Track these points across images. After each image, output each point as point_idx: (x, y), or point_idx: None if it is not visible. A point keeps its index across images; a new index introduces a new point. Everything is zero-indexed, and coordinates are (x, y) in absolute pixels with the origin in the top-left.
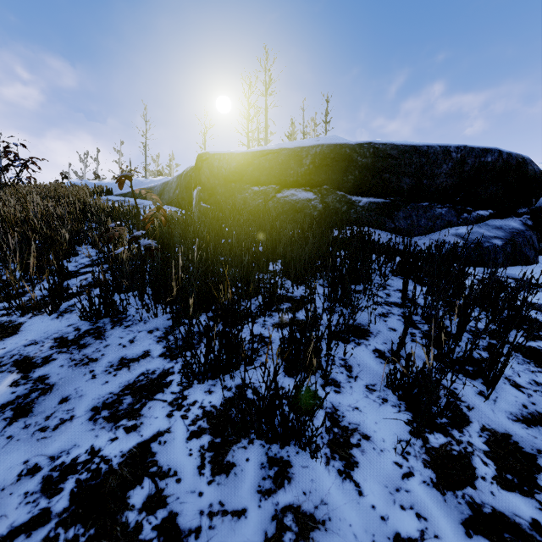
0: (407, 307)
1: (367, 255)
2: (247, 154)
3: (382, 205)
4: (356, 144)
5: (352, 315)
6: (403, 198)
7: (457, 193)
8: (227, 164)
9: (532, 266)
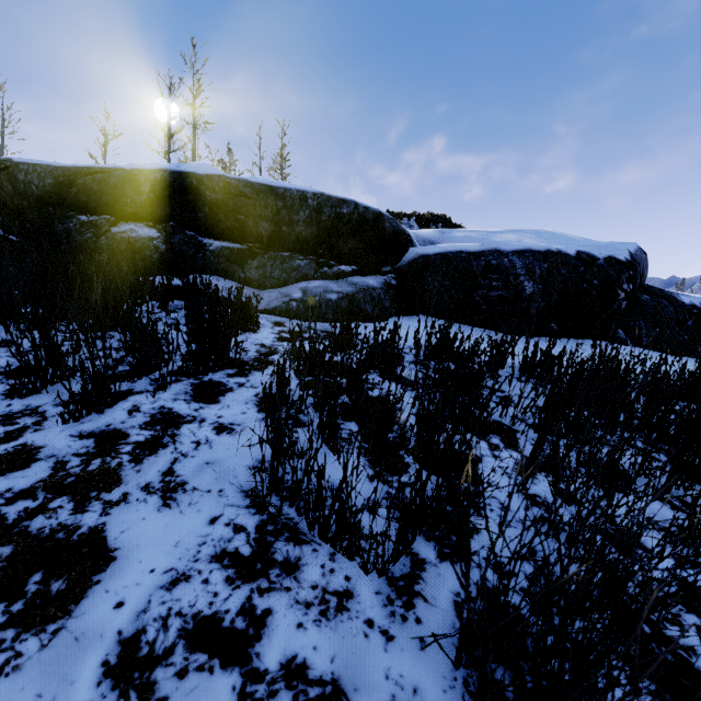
0: (128, 350)
1: (169, 302)
2: (69, 169)
3: (237, 251)
4: (206, 175)
5: None
6: (263, 246)
7: (319, 245)
8: (39, 180)
9: (371, 323)
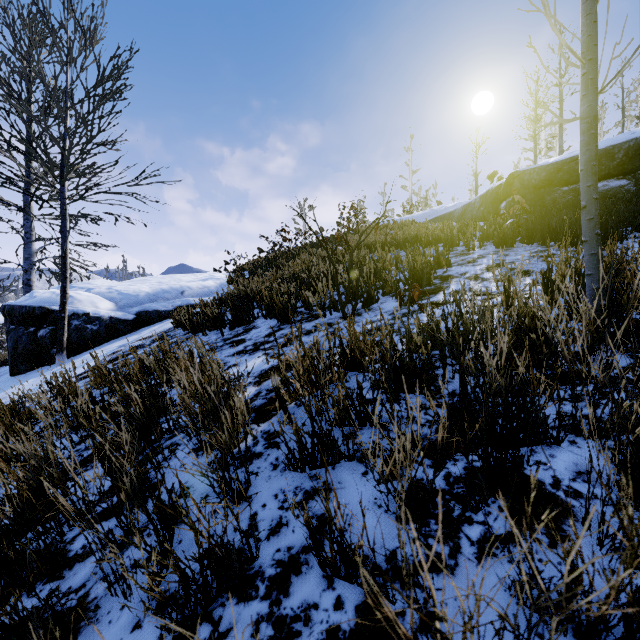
0: None
1: None
2: (557, 163)
3: None
4: None
5: (638, 221)
6: None
7: None
8: (537, 176)
9: None
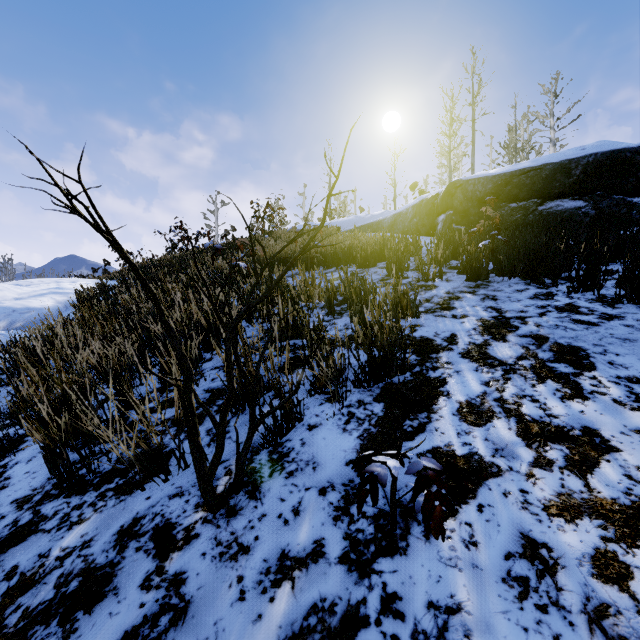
0: None
1: None
2: (505, 175)
3: None
4: (639, 146)
5: None
6: None
7: None
8: (482, 187)
9: None
